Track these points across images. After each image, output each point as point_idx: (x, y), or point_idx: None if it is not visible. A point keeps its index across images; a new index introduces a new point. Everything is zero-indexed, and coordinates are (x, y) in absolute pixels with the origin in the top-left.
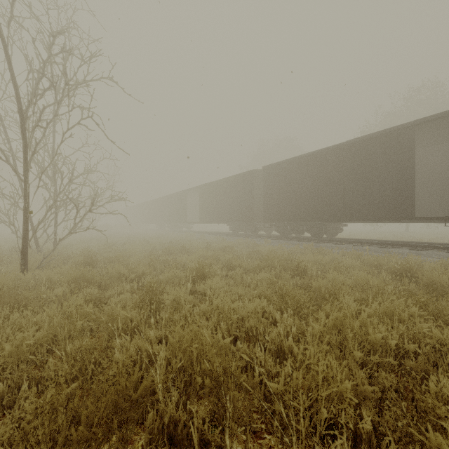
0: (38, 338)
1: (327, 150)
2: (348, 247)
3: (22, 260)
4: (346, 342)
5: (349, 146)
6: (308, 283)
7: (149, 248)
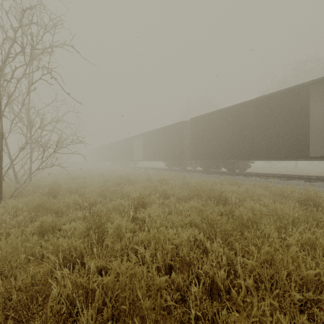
0: None
1: (239, 105)
2: (256, 179)
3: None
4: (277, 276)
5: (256, 102)
6: (229, 210)
7: (104, 180)
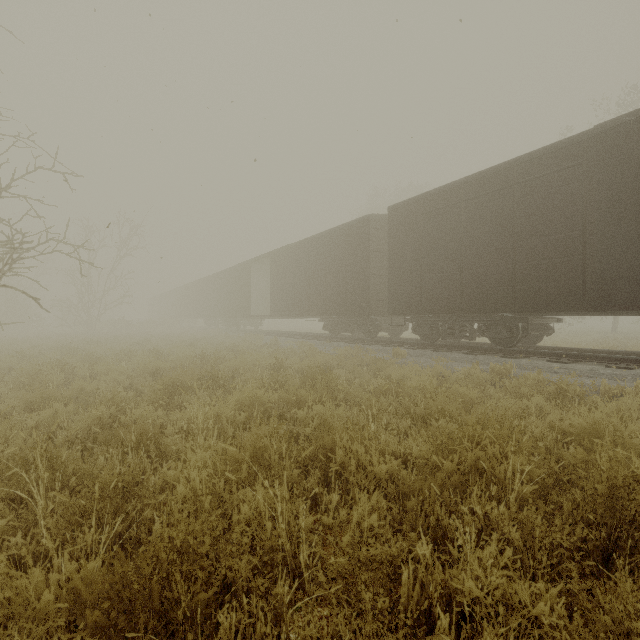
0: None
1: (538, 155)
2: (596, 370)
3: None
4: None
5: (598, 140)
6: None
7: (146, 370)
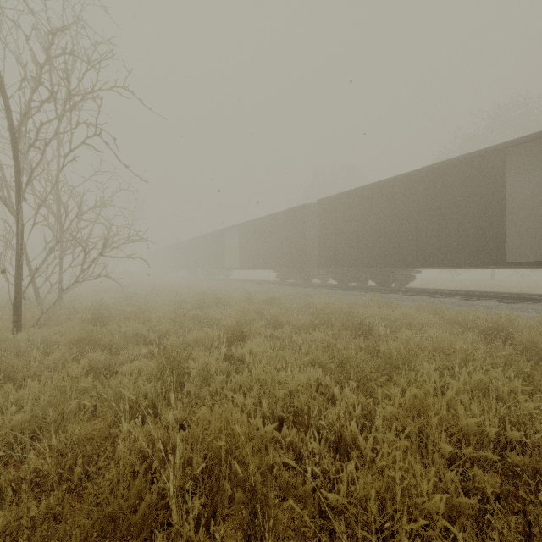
0: (17, 423)
1: (396, 179)
2: (422, 299)
3: (14, 316)
4: (428, 428)
5: (423, 175)
6: (374, 345)
7: (177, 300)
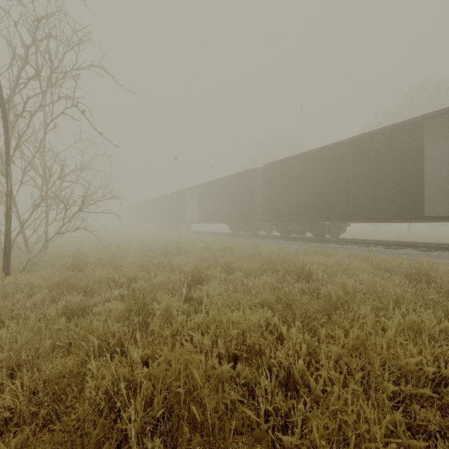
0: None
1: (330, 147)
2: (352, 248)
3: (4, 263)
4: (369, 366)
5: (353, 143)
6: (314, 288)
7: (145, 248)
